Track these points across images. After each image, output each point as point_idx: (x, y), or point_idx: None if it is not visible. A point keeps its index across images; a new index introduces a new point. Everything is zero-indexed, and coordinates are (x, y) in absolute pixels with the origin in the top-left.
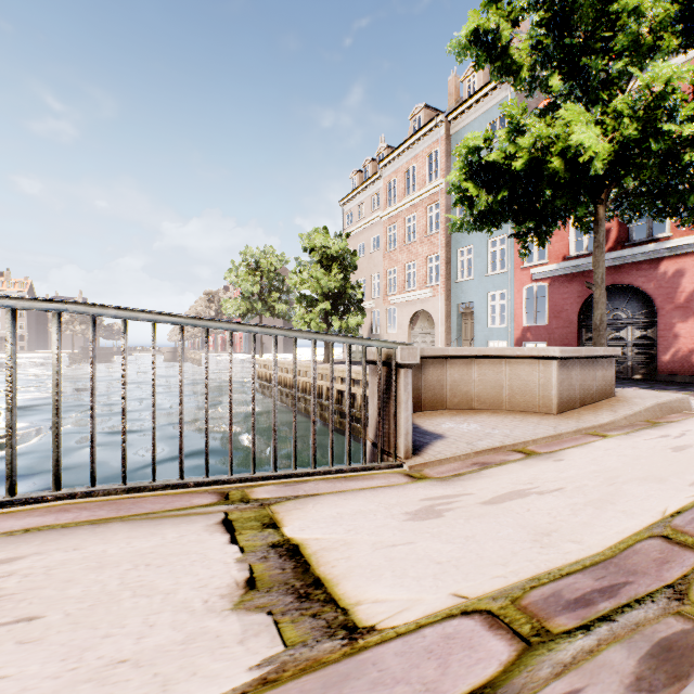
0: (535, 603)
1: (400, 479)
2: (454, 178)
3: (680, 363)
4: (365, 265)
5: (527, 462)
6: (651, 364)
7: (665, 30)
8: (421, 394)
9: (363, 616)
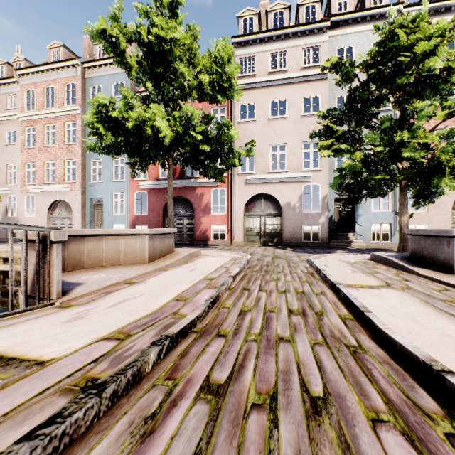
0: (127, 330)
1: (55, 310)
2: (89, 118)
3: (203, 235)
4: None
5: (131, 287)
6: (193, 236)
7: (193, 90)
8: (65, 260)
9: (47, 358)
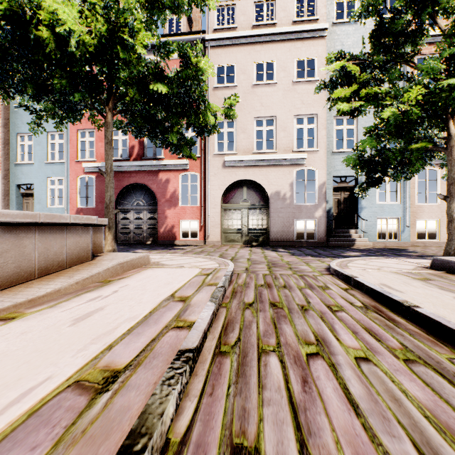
0: None
1: None
2: None
3: (168, 233)
4: None
5: None
6: (156, 234)
7: None
8: None
9: None
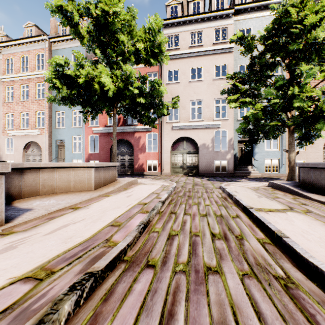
0: (52, 264)
1: None
2: (48, 75)
3: (140, 168)
4: None
5: (74, 212)
6: (133, 168)
7: (131, 54)
8: (22, 189)
9: None
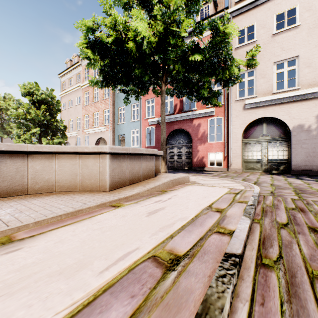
0: None
1: None
2: (78, 44)
3: (199, 162)
4: (73, 112)
5: None
6: (190, 163)
7: None
8: None
9: None
